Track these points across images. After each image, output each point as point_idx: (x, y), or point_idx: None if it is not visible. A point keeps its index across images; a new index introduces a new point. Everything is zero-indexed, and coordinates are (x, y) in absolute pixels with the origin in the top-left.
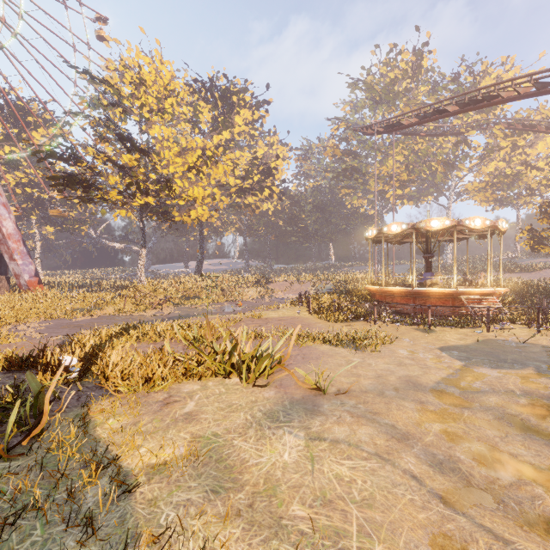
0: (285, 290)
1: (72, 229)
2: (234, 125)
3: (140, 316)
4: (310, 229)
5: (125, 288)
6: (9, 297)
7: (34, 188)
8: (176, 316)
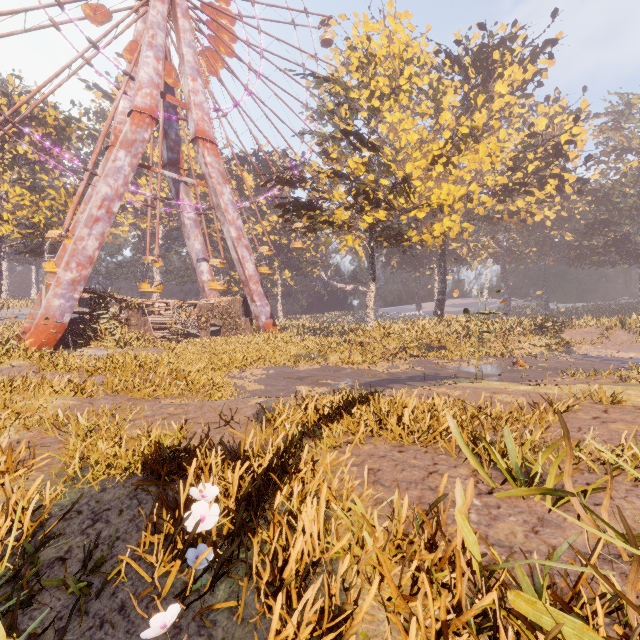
0: (596, 343)
1: (306, 272)
2: (493, 98)
3: (369, 371)
4: (636, 237)
5: (352, 332)
6: (249, 339)
7: (276, 235)
8: (419, 376)
